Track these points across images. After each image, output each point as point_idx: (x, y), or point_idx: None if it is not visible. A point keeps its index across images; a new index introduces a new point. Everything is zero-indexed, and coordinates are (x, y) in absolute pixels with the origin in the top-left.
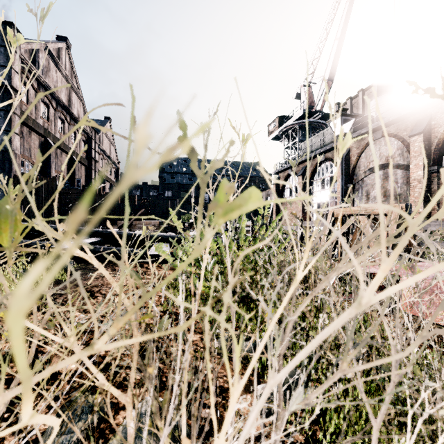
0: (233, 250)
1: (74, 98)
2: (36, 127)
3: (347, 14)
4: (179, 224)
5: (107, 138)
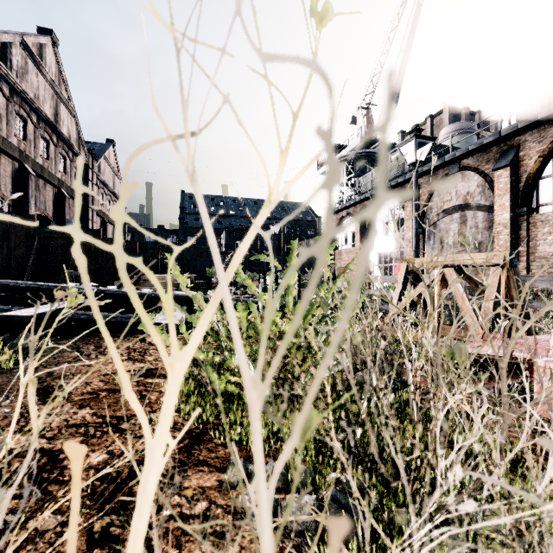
0: (275, 323)
1: (63, 112)
2: (7, 149)
3: (414, 20)
4: (184, 280)
5: (109, 167)
